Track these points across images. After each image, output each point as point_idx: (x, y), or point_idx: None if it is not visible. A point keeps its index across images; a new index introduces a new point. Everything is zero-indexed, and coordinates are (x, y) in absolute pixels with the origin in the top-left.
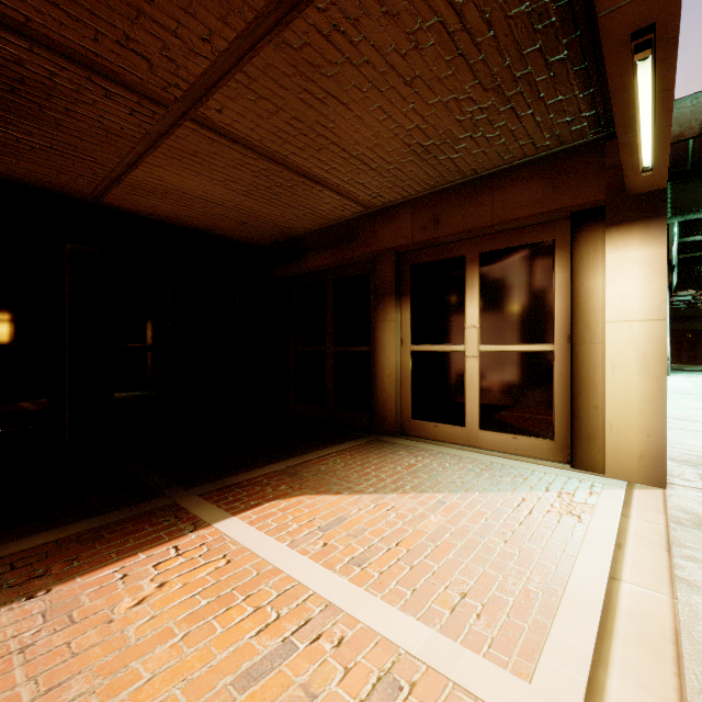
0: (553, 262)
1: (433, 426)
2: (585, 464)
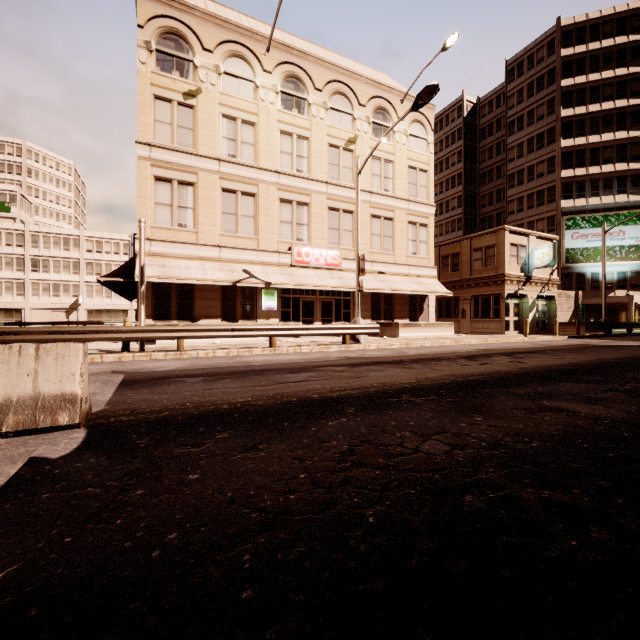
0: None
1: None
2: None
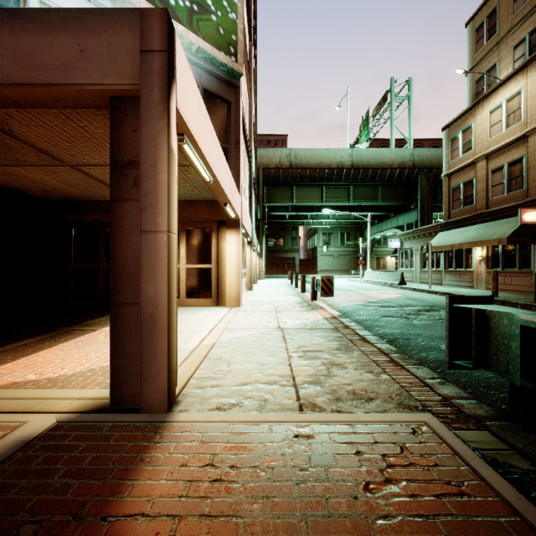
0: (212, 236)
1: None
2: (221, 304)
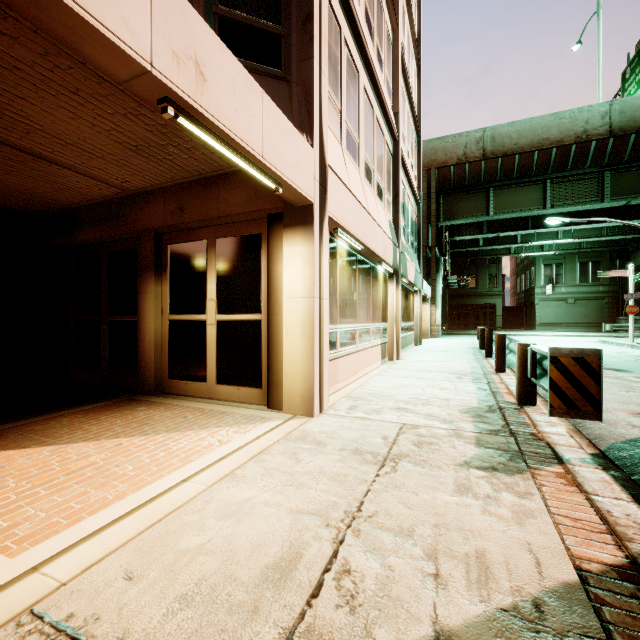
0: (261, 251)
1: (185, 383)
2: (275, 405)
